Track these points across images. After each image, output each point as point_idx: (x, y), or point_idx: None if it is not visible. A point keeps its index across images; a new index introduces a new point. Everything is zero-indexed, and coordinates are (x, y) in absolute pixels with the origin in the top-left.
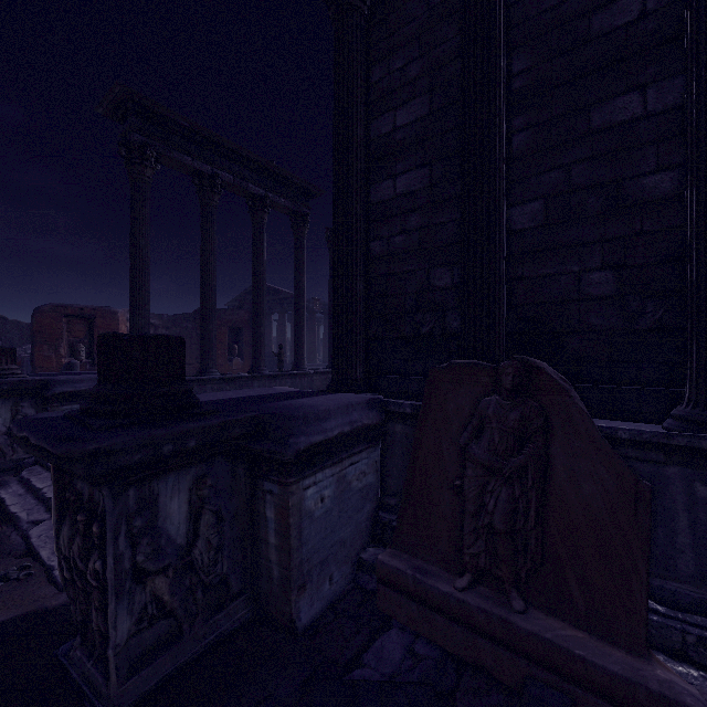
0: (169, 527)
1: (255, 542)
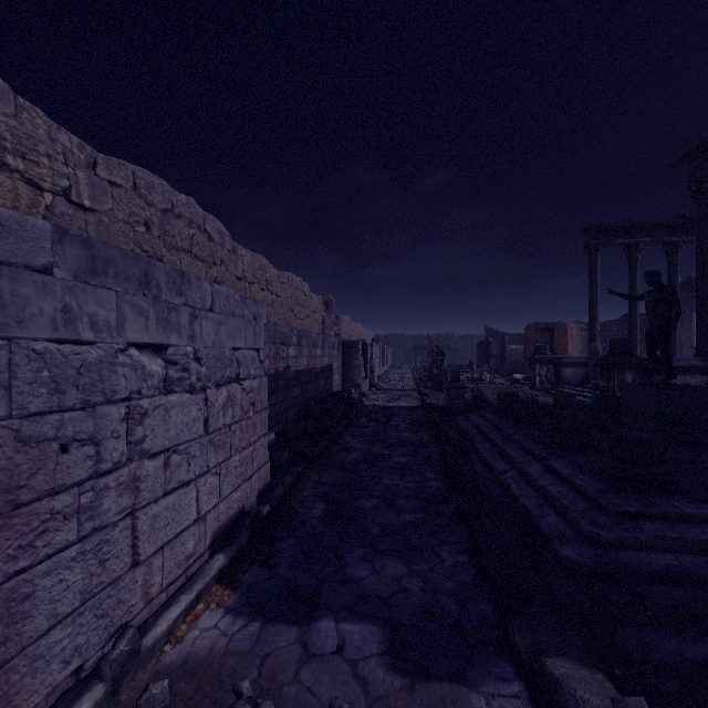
0: (627, 381)
1: None
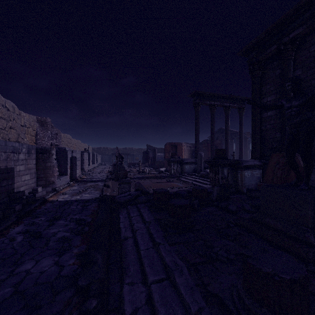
0: (225, 174)
1: (236, 180)
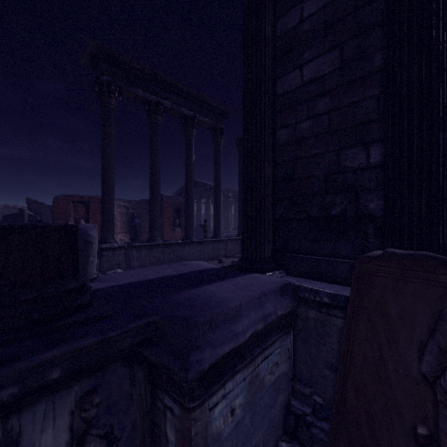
0: None
1: None
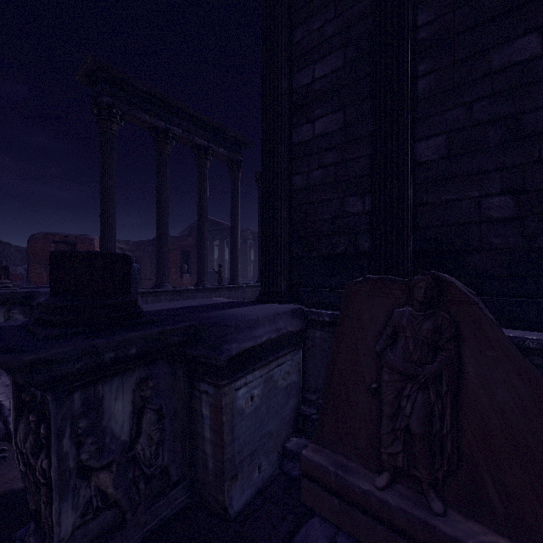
0: (113, 426)
1: (193, 436)
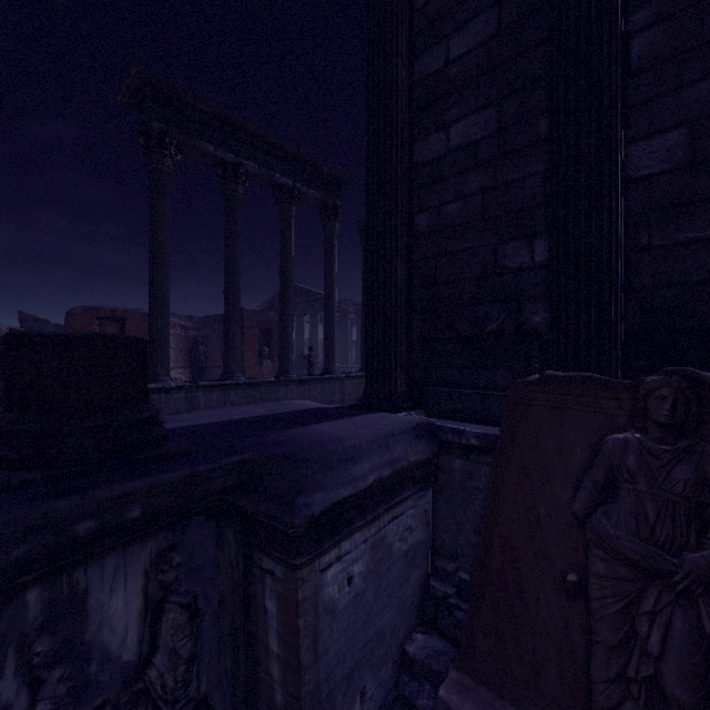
0: (107, 638)
1: (251, 642)
